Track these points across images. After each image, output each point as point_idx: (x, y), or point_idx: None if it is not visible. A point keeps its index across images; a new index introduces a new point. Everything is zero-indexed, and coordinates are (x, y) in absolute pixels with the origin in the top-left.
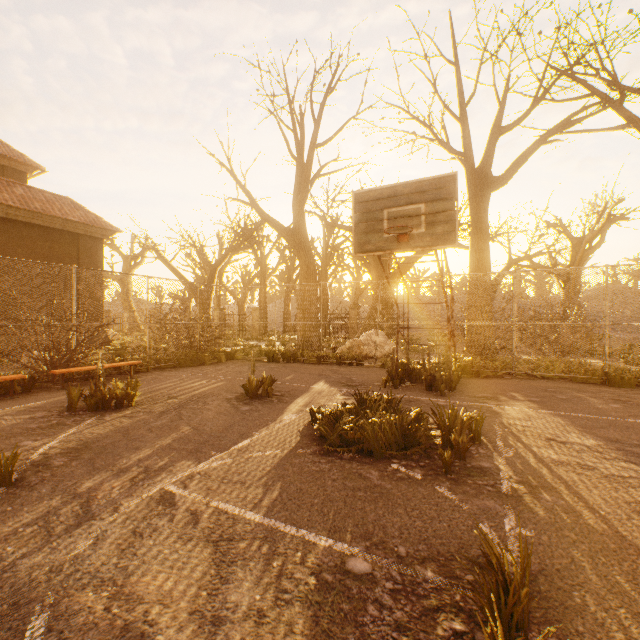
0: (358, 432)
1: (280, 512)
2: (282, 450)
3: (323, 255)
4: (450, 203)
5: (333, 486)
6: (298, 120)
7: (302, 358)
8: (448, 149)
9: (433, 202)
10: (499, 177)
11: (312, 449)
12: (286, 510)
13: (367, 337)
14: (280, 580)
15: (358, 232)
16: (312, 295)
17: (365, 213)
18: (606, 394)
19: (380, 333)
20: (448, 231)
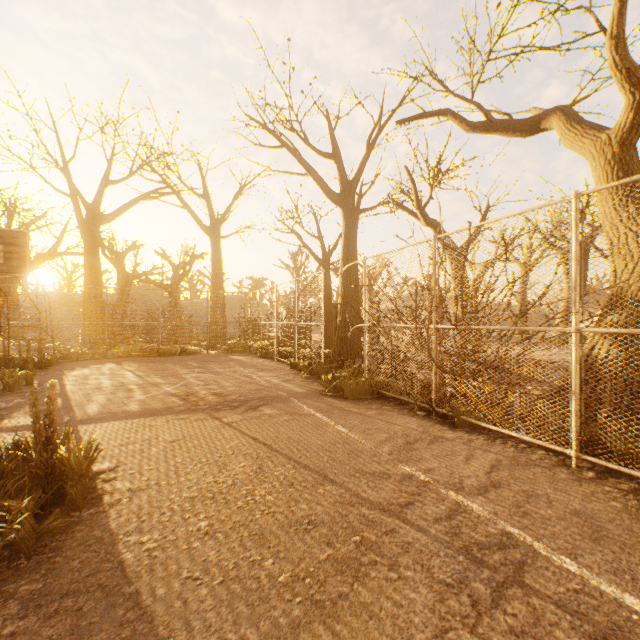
0: None
1: None
2: None
3: None
4: (23, 249)
5: None
6: None
7: None
8: (55, 188)
9: (11, 245)
10: (108, 216)
11: None
12: None
13: None
14: None
15: None
16: None
17: None
18: (150, 360)
19: None
20: (23, 265)
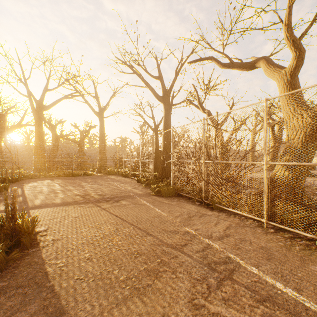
0: None
1: None
2: None
3: None
4: (3, 123)
5: None
6: None
7: None
8: (20, 92)
9: None
10: (47, 106)
11: None
12: None
13: None
14: None
15: None
16: None
17: None
18: (68, 178)
19: None
20: (3, 131)
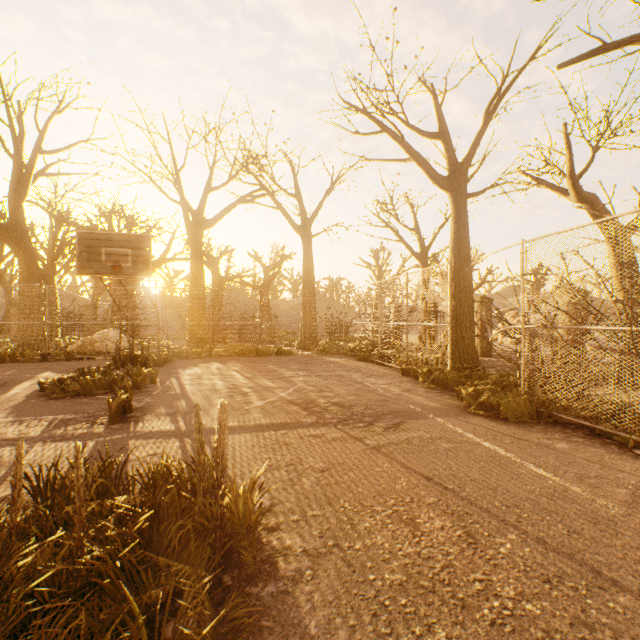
0: (78, 386)
1: (23, 416)
2: (17, 402)
3: (50, 247)
4: (147, 252)
5: (58, 406)
6: (17, 115)
7: (23, 358)
8: (168, 197)
9: (137, 249)
10: (210, 221)
11: (42, 399)
12: (27, 415)
13: (102, 335)
14: (29, 425)
15: (82, 259)
16: (36, 295)
17: (88, 247)
18: (250, 360)
19: (116, 332)
20: (146, 268)
